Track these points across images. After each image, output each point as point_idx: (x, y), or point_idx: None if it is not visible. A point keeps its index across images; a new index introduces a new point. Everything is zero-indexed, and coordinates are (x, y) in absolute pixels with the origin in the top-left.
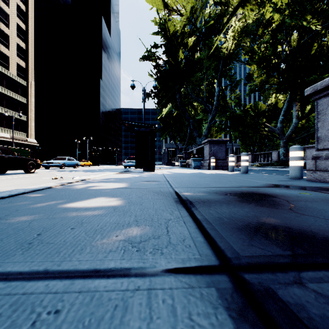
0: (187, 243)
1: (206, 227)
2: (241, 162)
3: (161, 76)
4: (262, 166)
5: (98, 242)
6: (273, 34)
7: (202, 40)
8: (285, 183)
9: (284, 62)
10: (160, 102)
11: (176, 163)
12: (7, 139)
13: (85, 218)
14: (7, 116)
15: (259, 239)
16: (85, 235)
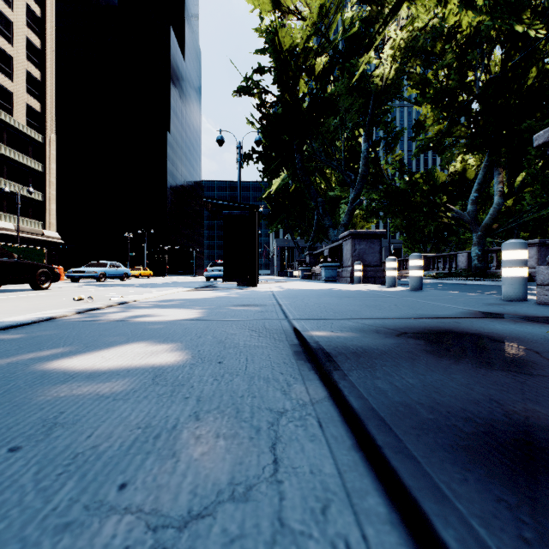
0: (337, 527)
1: (381, 446)
2: (410, 270)
3: (269, 124)
4: (441, 277)
5: (52, 520)
6: (460, 51)
7: (339, 64)
8: (501, 310)
9: (478, 100)
10: (267, 168)
11: (295, 272)
12: (9, 232)
13: (69, 408)
14: (10, 194)
15: None
16: (31, 480)
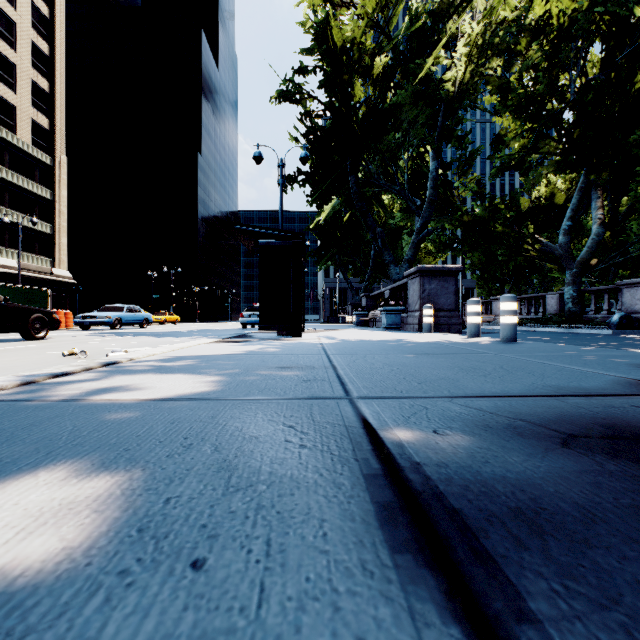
0: None
1: None
2: (501, 315)
3: (318, 139)
4: (526, 324)
5: None
6: (552, 46)
7: (402, 66)
8: None
9: (573, 107)
10: (315, 192)
11: (348, 317)
12: (12, 270)
13: None
14: (13, 225)
15: None
16: None
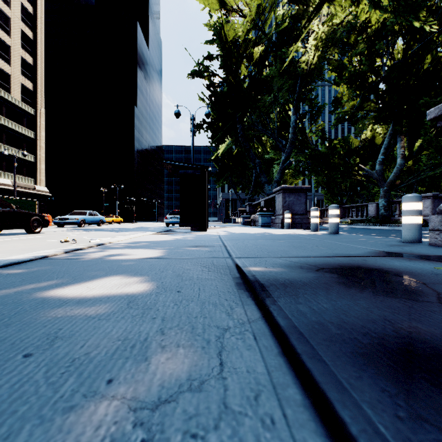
0: (265, 409)
1: (300, 353)
2: (329, 218)
3: (217, 100)
4: (355, 223)
5: (61, 404)
6: (370, 42)
7: (273, 52)
8: (400, 250)
9: (384, 81)
10: (215, 135)
11: (237, 219)
12: (8, 187)
13: (65, 326)
14: (8, 156)
15: (427, 392)
16: (43, 377)
